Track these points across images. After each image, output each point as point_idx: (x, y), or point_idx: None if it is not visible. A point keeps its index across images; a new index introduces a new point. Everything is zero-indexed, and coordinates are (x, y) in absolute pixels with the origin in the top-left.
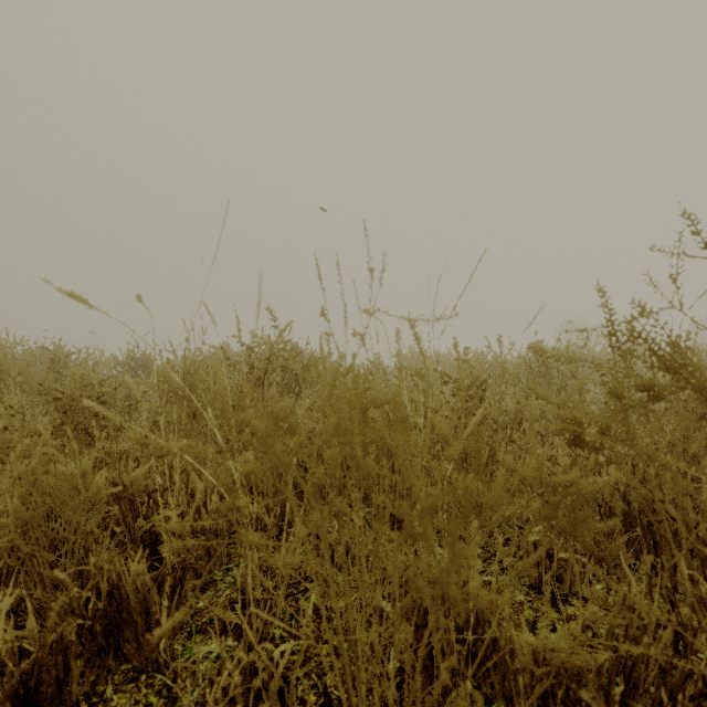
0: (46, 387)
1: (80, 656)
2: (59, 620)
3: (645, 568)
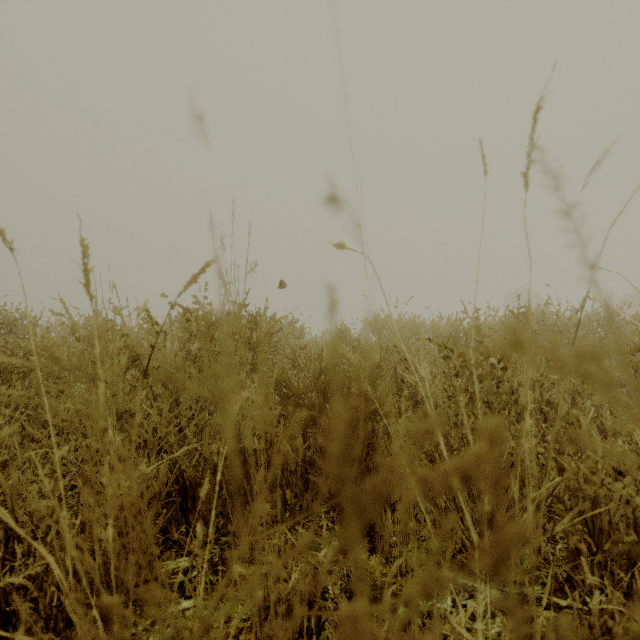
0: None
1: None
2: None
3: None
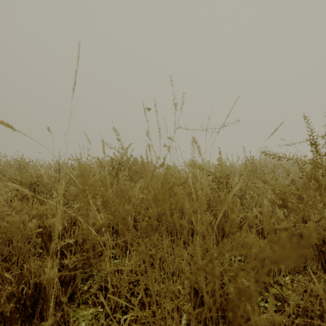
0: (7, 177)
1: (18, 319)
2: (0, 304)
3: (323, 275)
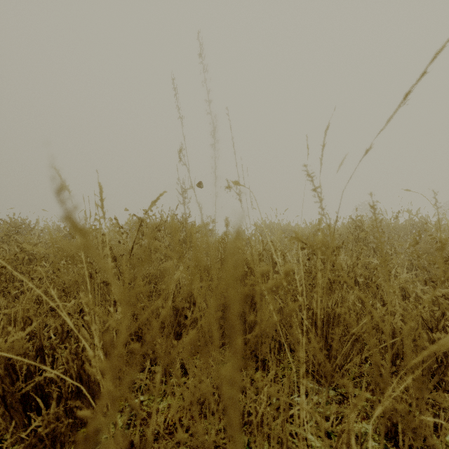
0: None
1: None
2: None
3: None
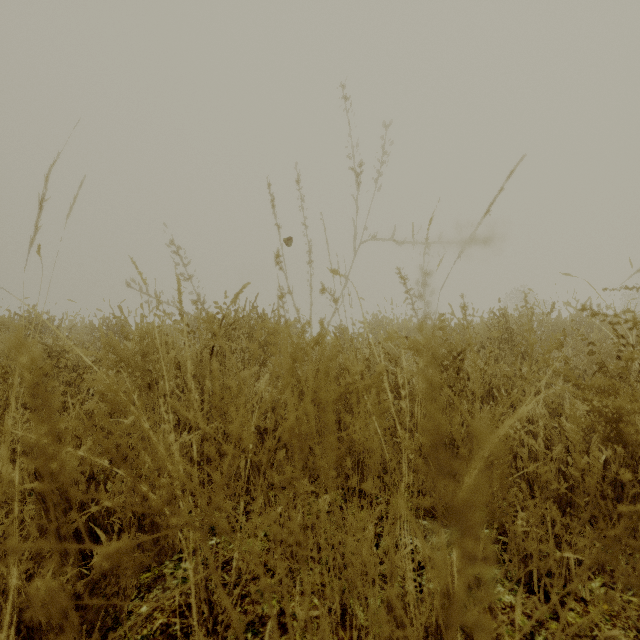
0: None
1: None
2: None
3: None
